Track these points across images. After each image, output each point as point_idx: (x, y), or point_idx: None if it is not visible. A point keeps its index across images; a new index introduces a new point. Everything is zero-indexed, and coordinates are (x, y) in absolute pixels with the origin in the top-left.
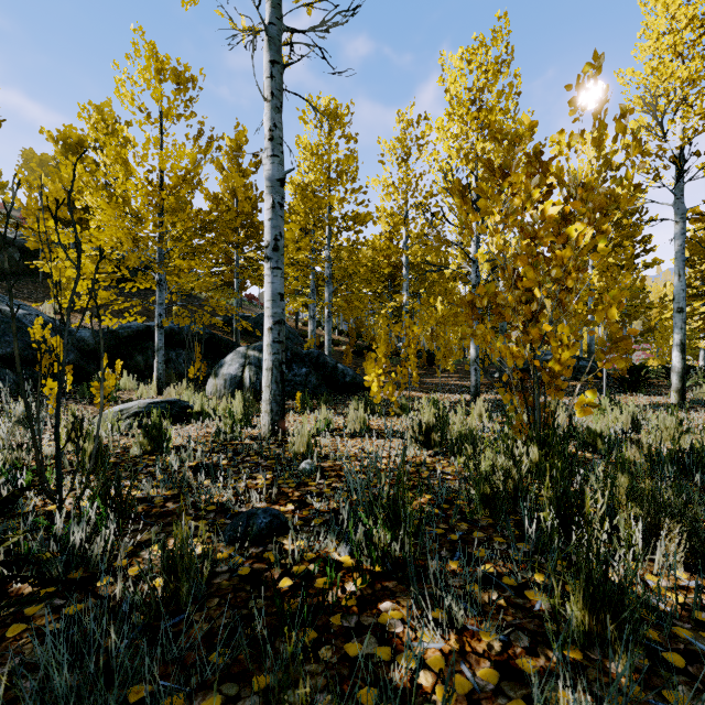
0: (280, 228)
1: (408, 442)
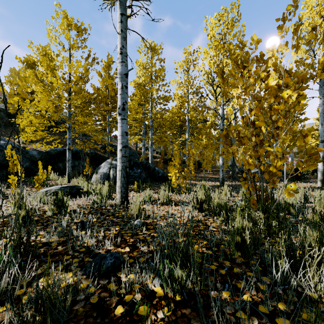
0: (125, 99)
1: (191, 208)
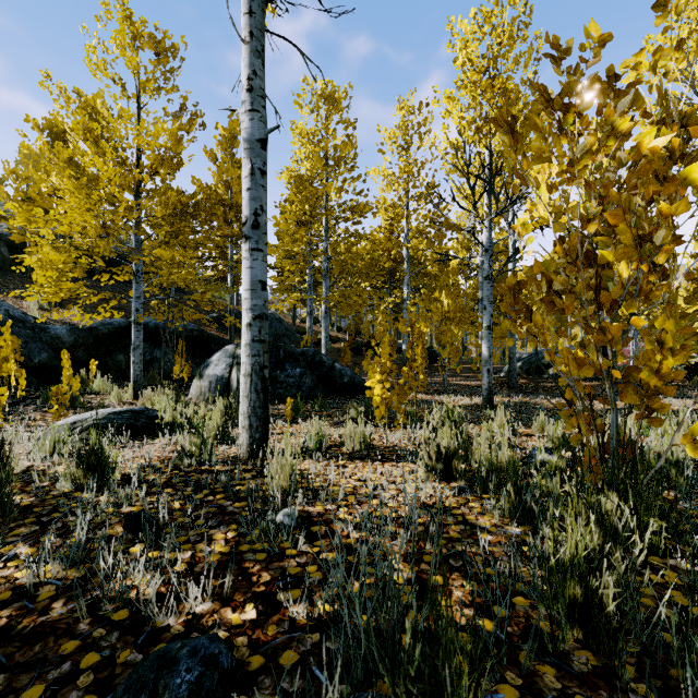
0: (261, 200)
1: (420, 468)
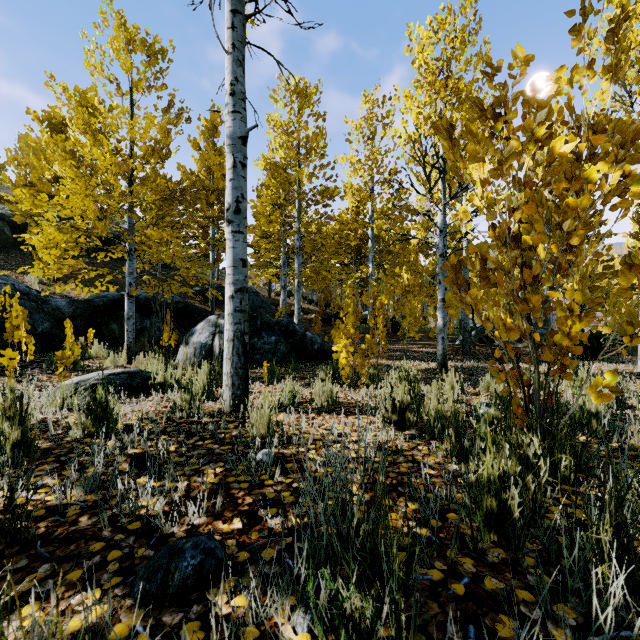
0: (242, 189)
1: (379, 420)
